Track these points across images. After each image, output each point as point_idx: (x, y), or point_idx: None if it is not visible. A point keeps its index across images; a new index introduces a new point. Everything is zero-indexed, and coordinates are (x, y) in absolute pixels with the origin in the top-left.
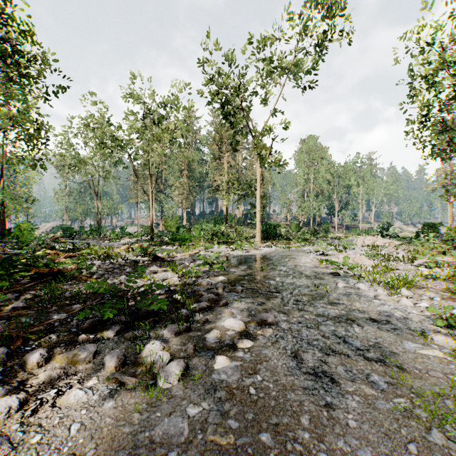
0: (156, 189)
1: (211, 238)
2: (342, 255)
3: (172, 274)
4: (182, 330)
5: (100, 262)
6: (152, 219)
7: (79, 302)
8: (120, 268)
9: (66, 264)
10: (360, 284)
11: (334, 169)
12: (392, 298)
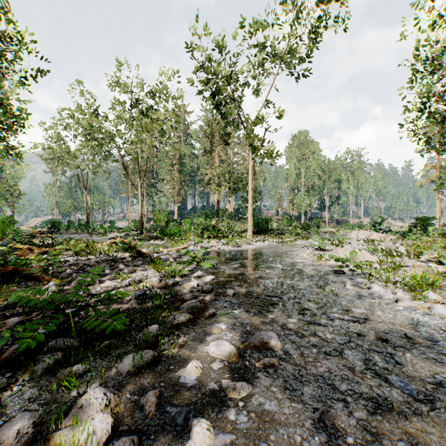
0: (147, 183)
1: (201, 232)
2: (341, 250)
3: (153, 273)
4: (145, 362)
5: (75, 258)
6: (141, 212)
7: (22, 313)
8: (96, 265)
9: (33, 261)
10: (375, 285)
11: (325, 164)
12: (420, 304)
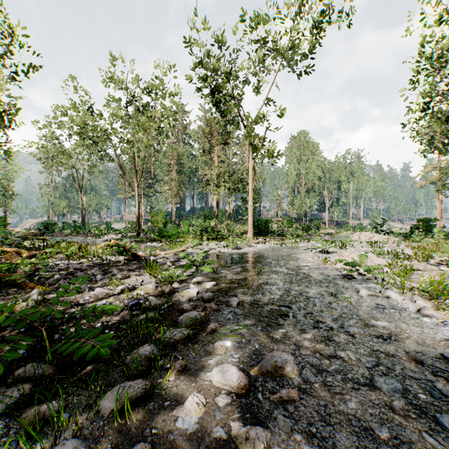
0: (144, 184)
1: (200, 234)
2: (346, 252)
3: (149, 278)
4: (134, 397)
5: (66, 262)
6: (138, 214)
7: None
8: (88, 269)
9: (19, 266)
10: (391, 292)
11: (325, 165)
12: (445, 315)
